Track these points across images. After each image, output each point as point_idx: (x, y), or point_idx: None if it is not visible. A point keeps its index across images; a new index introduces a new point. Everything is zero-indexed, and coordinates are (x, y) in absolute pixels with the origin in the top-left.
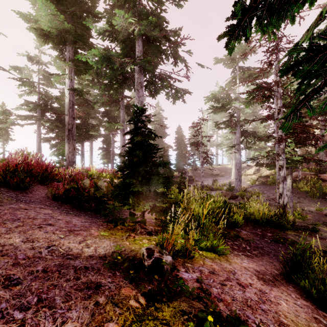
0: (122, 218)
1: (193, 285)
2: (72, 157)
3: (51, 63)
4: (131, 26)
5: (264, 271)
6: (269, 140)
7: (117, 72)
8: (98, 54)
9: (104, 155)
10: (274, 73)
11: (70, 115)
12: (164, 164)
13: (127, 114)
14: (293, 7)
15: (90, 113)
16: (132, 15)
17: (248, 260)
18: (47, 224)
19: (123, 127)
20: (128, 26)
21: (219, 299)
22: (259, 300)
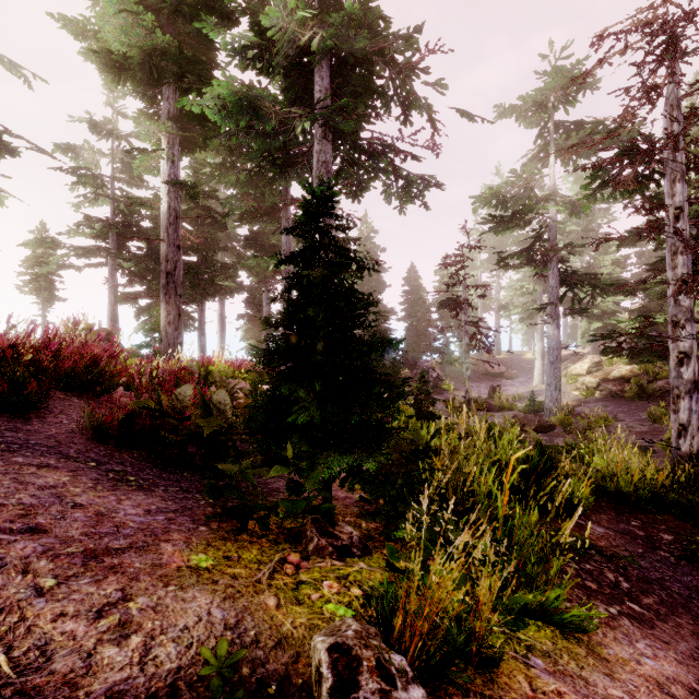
0: (262, 506)
1: None
2: (175, 333)
3: (138, 136)
4: (303, 31)
5: None
6: (637, 291)
7: (274, 143)
8: (229, 96)
9: (250, 330)
10: (665, 115)
11: (171, 241)
12: (387, 345)
13: (297, 238)
14: None
15: (218, 240)
16: (305, 7)
17: (647, 643)
18: (25, 527)
19: (288, 269)
20: (297, 32)
21: None
22: None
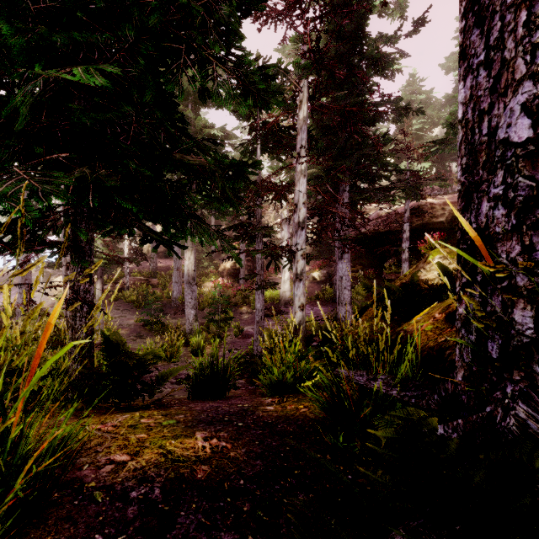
0: None
1: None
2: None
3: None
4: None
5: None
6: None
7: None
8: None
9: None
10: None
11: None
12: None
13: None
14: None
15: None
16: None
17: None
18: None
19: None
20: None
21: None
22: None
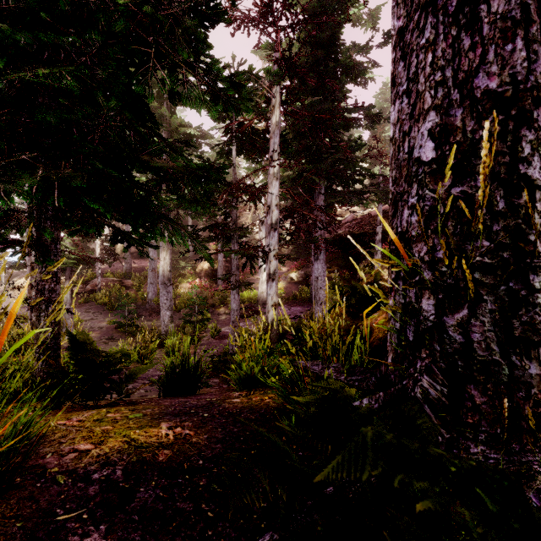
0: None
1: None
2: None
3: None
4: None
5: None
6: None
7: None
8: None
9: None
10: None
11: None
12: None
13: None
14: None
15: None
16: None
17: None
18: None
19: None
20: None
21: None
22: None
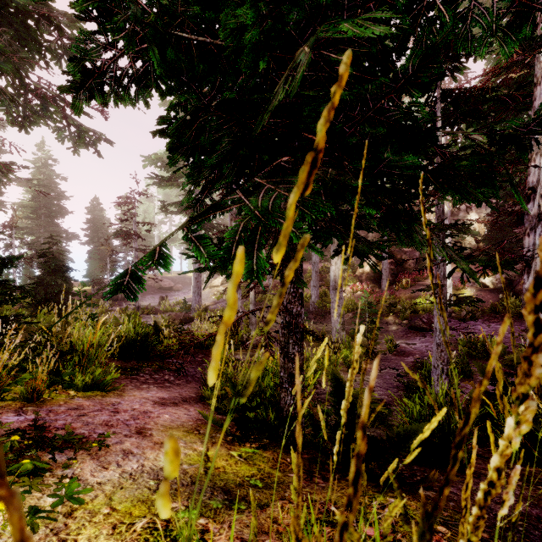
0: None
1: (20, 425)
2: None
3: None
4: None
5: (175, 397)
6: None
7: None
8: None
9: None
10: None
11: None
12: (8, 260)
13: None
14: (145, 92)
15: None
16: None
17: (158, 391)
18: None
19: None
20: None
21: (62, 427)
22: (130, 418)
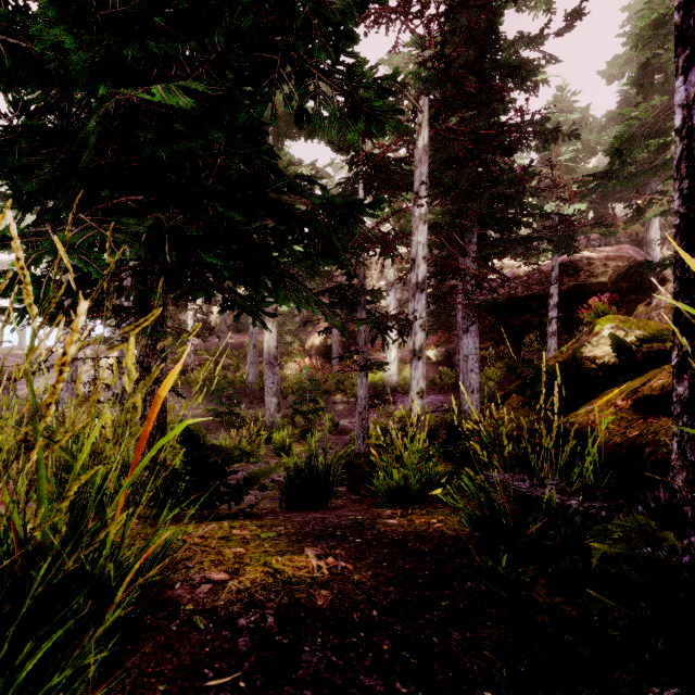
0: None
1: None
2: None
3: None
4: None
5: None
6: None
7: None
8: None
9: None
10: None
11: None
12: None
13: None
14: None
15: None
16: None
17: None
18: None
19: None
20: None
21: None
22: None
